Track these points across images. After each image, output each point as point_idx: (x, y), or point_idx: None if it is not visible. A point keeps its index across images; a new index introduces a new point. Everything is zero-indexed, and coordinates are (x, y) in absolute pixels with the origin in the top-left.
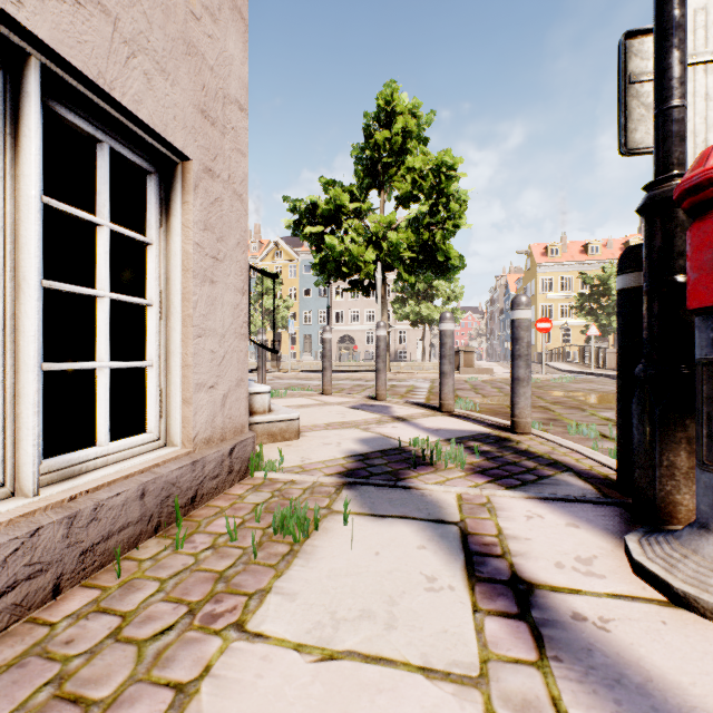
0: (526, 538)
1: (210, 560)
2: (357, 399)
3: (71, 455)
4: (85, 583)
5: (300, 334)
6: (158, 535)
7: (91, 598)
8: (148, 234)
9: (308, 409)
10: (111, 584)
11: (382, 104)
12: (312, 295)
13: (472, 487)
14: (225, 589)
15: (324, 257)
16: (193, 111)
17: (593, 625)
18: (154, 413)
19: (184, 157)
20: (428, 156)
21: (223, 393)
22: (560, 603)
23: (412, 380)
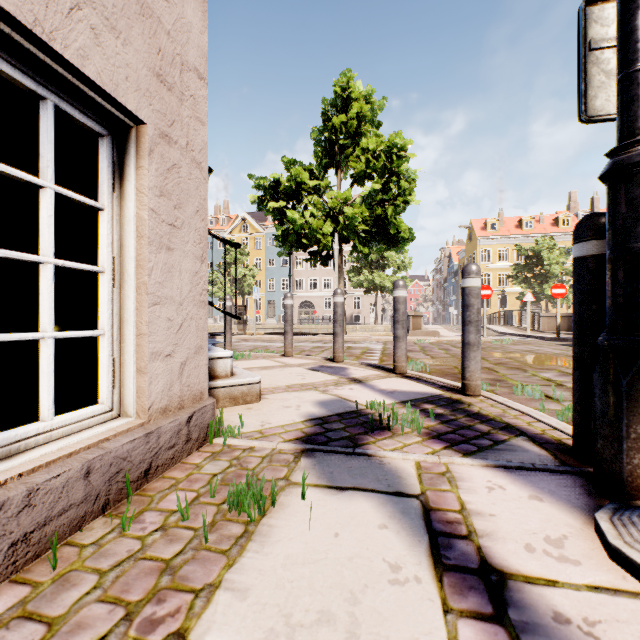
0: (490, 514)
1: (157, 545)
2: (316, 361)
3: (7, 433)
4: (15, 577)
5: (264, 300)
6: (107, 513)
7: (18, 599)
8: (100, 199)
9: (270, 371)
10: (45, 578)
11: (339, 90)
12: (275, 265)
13: (430, 454)
14: (170, 584)
15: (286, 230)
16: (147, 74)
17: (578, 630)
18: (106, 384)
19: (138, 120)
20: (380, 138)
21: (181, 361)
22: (538, 599)
23: (366, 342)
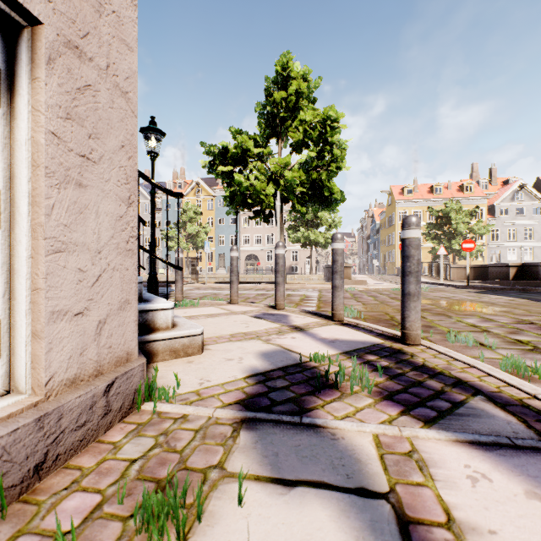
0: (489, 530)
1: None
2: (259, 308)
3: None
4: None
5: (216, 253)
6: None
7: None
8: None
9: (215, 318)
10: None
11: (280, 70)
12: (225, 223)
13: (387, 422)
14: None
15: (233, 191)
16: None
17: None
18: None
19: (30, 17)
20: (316, 111)
21: (98, 320)
22: None
23: (304, 290)
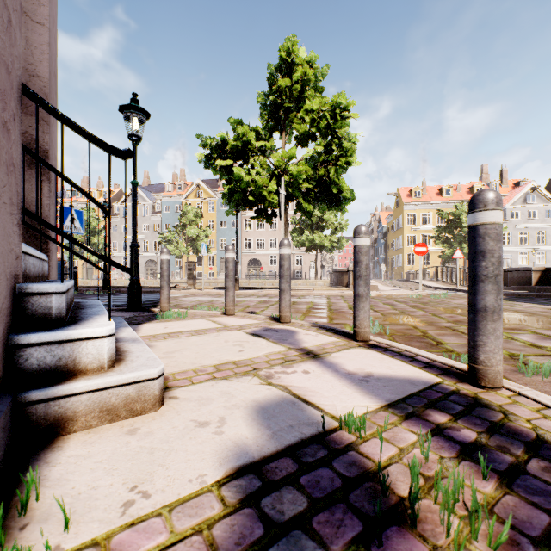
0: None
1: None
2: (259, 321)
3: None
4: None
5: (217, 258)
6: None
7: None
8: None
9: (201, 337)
10: None
11: (284, 55)
12: (227, 226)
13: None
14: None
15: (233, 188)
16: None
17: None
18: None
19: None
20: (324, 100)
21: None
22: None
23: (310, 296)
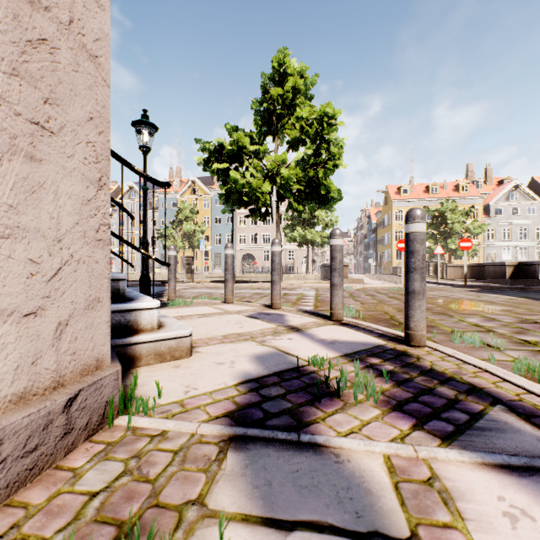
0: None
1: None
2: (254, 307)
3: None
4: None
5: (212, 253)
6: None
7: None
8: None
9: (208, 318)
10: None
11: (276, 66)
12: (221, 222)
13: (399, 439)
14: None
15: (229, 189)
16: None
17: None
18: None
19: None
20: (313, 108)
21: (57, 321)
22: None
23: (300, 289)
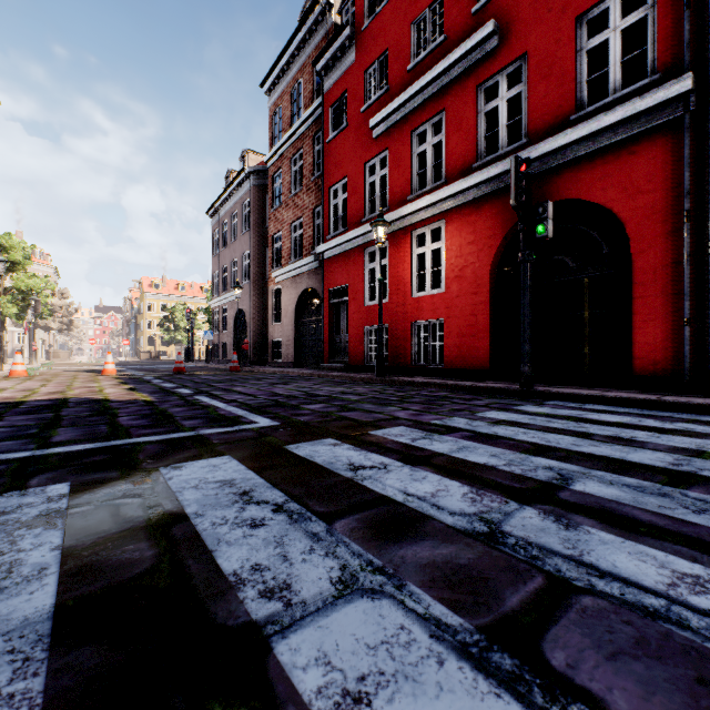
0: None
1: None
2: None
3: None
4: None
5: None
6: None
7: None
8: None
9: None
10: None
11: (4, 241)
12: None
13: None
14: None
15: None
16: None
17: None
18: None
19: None
20: (30, 273)
21: None
22: None
23: None
